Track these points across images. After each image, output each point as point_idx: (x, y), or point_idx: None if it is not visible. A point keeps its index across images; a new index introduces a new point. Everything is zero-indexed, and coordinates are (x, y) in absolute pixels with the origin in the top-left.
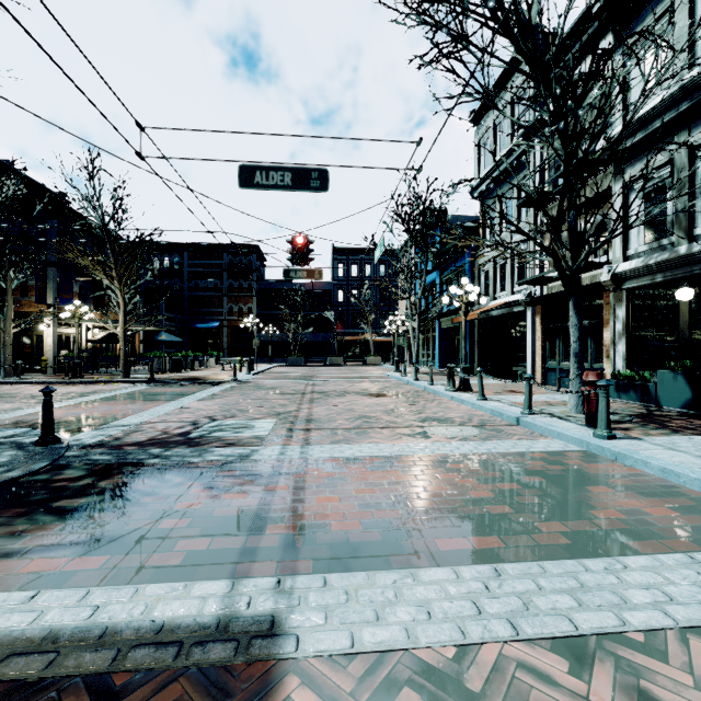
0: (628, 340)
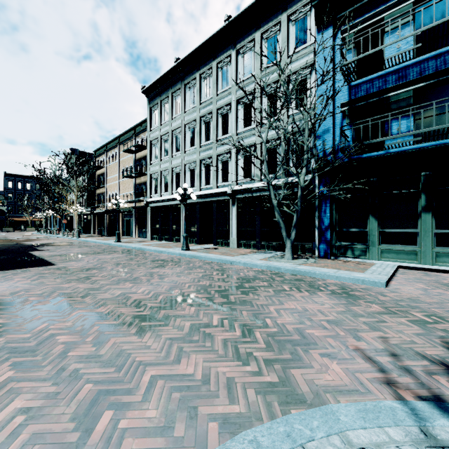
0: (83, 223)
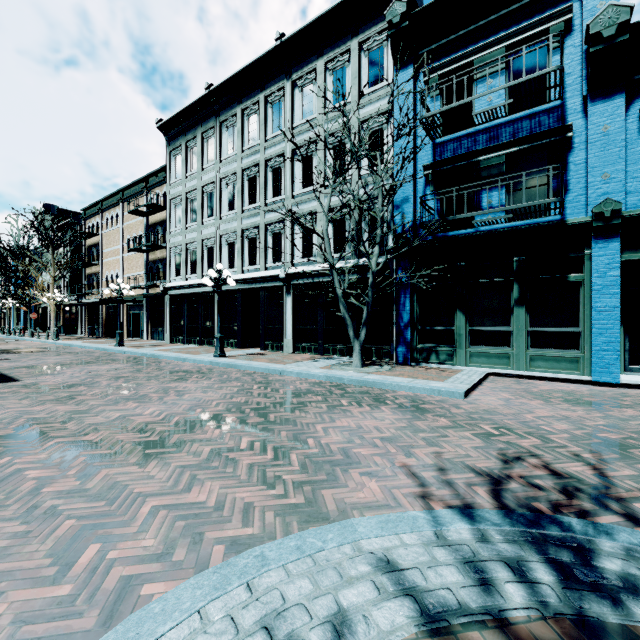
0: (65, 318)
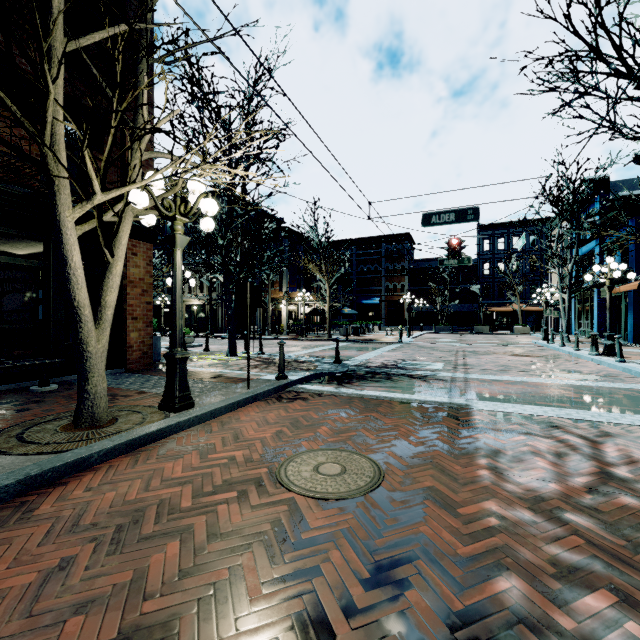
0: None
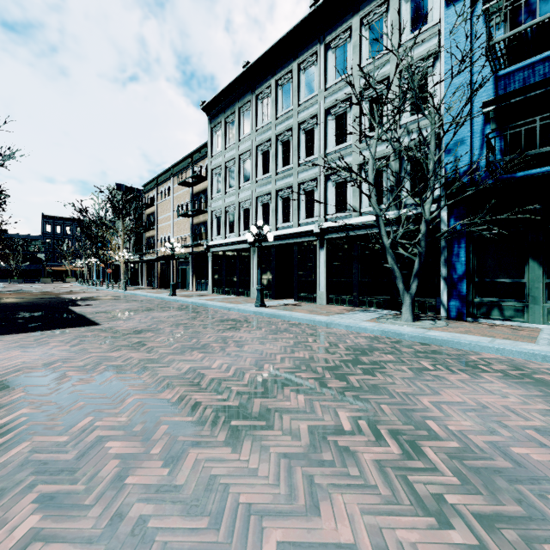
0: (130, 273)
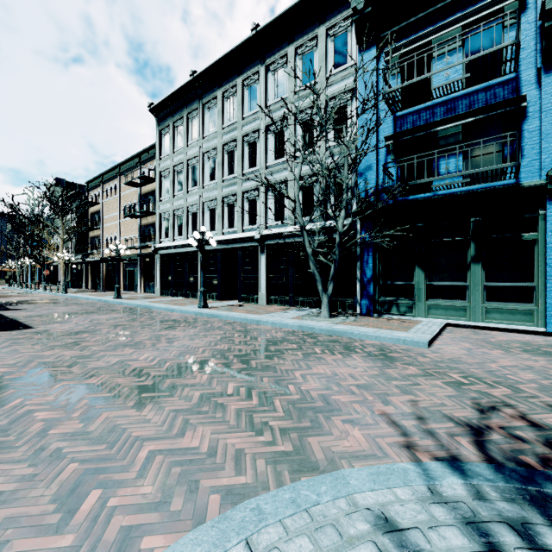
0: (72, 274)
